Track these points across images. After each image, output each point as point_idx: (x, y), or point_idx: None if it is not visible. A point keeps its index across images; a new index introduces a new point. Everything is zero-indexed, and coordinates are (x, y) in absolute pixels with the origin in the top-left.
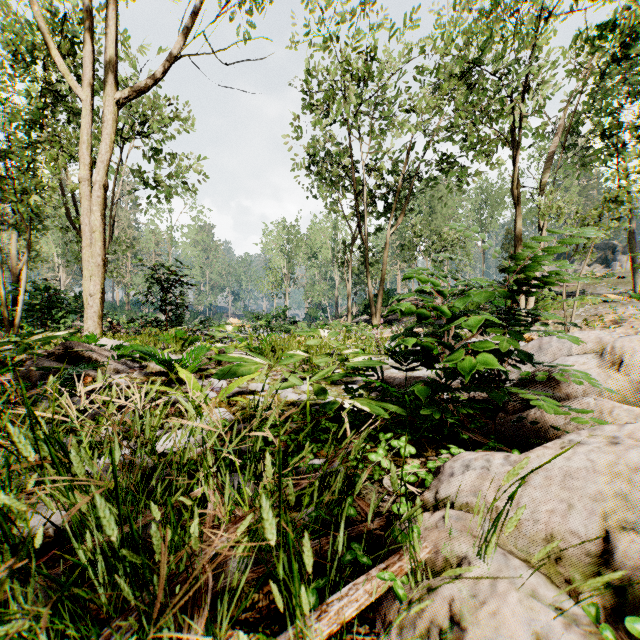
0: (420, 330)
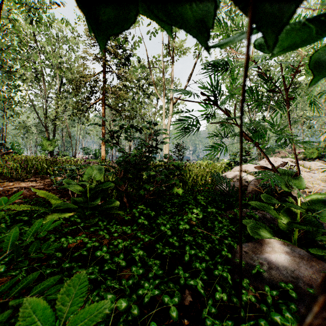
0: None
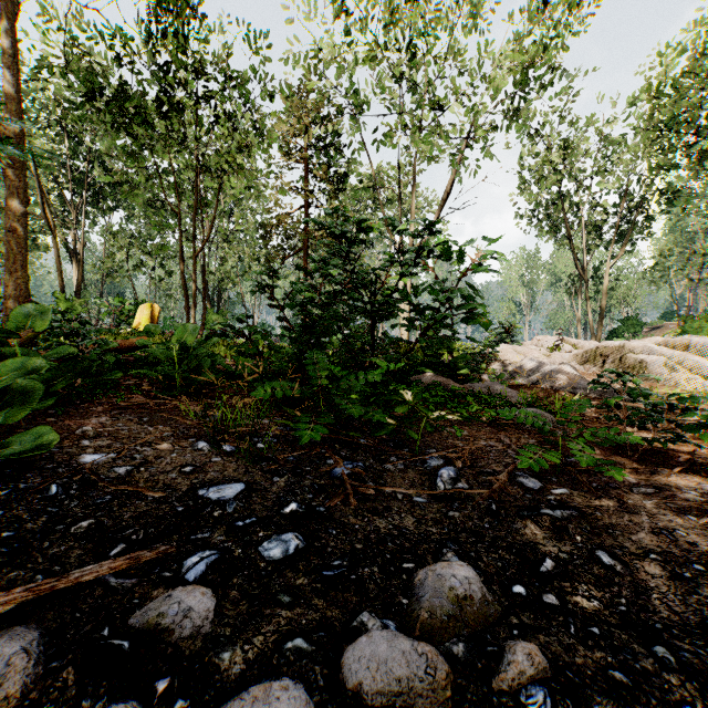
0: None
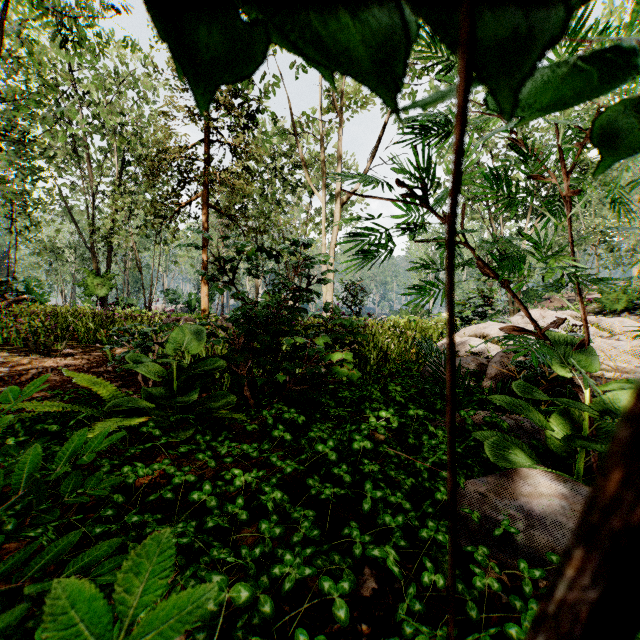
0: None
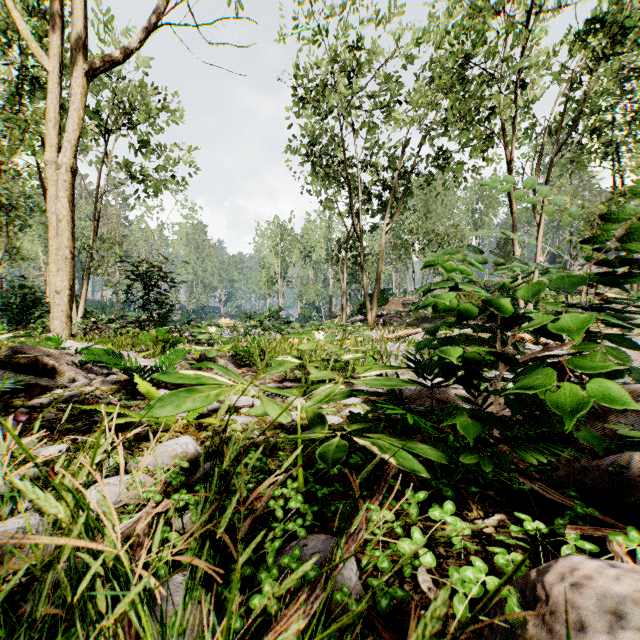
0: (419, 330)
